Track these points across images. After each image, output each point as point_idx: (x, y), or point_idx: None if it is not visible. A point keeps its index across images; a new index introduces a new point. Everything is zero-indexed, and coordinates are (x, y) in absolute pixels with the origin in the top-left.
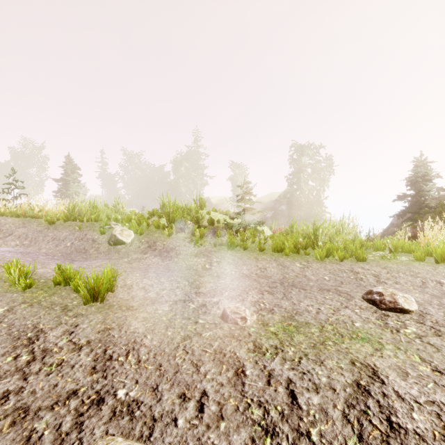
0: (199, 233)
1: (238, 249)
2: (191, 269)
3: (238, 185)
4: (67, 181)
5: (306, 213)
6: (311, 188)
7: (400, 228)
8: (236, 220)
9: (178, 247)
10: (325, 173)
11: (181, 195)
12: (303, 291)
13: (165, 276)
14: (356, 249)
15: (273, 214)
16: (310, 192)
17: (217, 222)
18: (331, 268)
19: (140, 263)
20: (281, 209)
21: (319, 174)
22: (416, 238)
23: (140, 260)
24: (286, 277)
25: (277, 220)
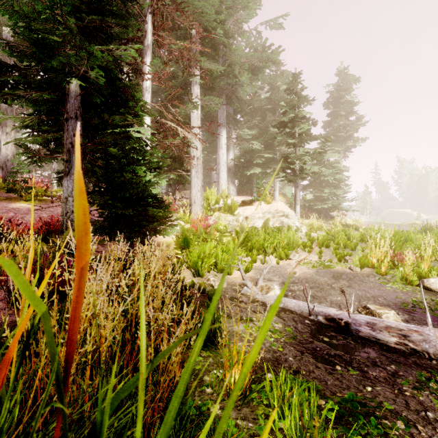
0: None
1: None
2: None
3: None
4: (366, 199)
5: None
6: None
7: None
8: None
9: None
10: None
11: None
12: None
13: None
14: None
15: None
16: None
17: None
18: None
19: None
20: None
21: None
22: None
23: None
24: None
25: None
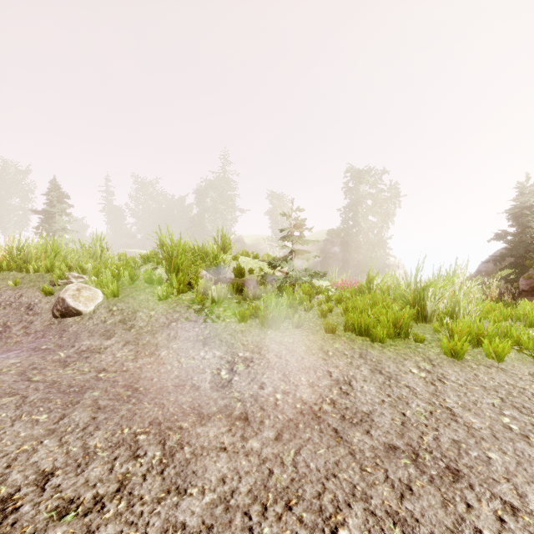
0: (217, 295)
1: (286, 327)
2: (187, 385)
3: (283, 214)
4: (52, 214)
5: (366, 257)
6: (371, 224)
7: (493, 277)
8: (278, 269)
9: (175, 322)
10: (388, 206)
11: (207, 233)
12: (513, 523)
13: (111, 420)
14: (530, 337)
15: (323, 258)
16: (370, 229)
17: (249, 273)
18: (495, 385)
19: (87, 363)
20: (334, 251)
21: (381, 206)
22: (532, 293)
23: (90, 354)
24: (408, 420)
25: (329, 265)
